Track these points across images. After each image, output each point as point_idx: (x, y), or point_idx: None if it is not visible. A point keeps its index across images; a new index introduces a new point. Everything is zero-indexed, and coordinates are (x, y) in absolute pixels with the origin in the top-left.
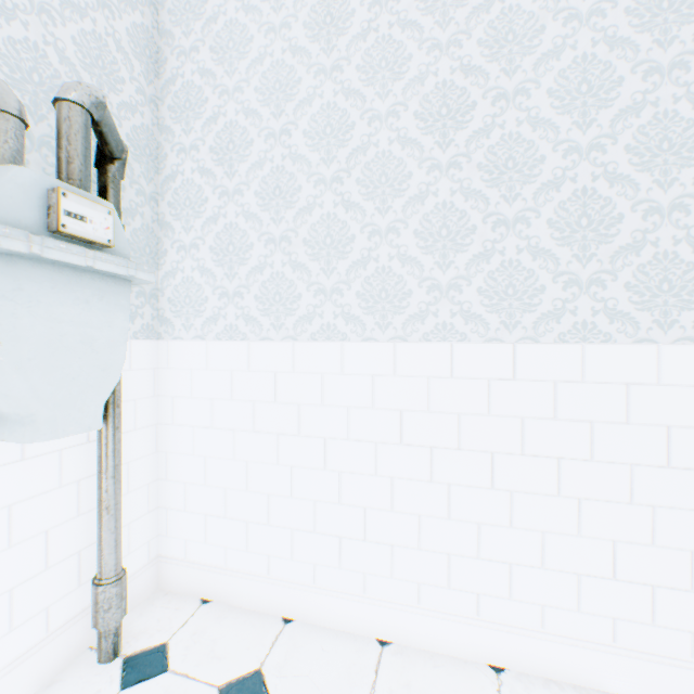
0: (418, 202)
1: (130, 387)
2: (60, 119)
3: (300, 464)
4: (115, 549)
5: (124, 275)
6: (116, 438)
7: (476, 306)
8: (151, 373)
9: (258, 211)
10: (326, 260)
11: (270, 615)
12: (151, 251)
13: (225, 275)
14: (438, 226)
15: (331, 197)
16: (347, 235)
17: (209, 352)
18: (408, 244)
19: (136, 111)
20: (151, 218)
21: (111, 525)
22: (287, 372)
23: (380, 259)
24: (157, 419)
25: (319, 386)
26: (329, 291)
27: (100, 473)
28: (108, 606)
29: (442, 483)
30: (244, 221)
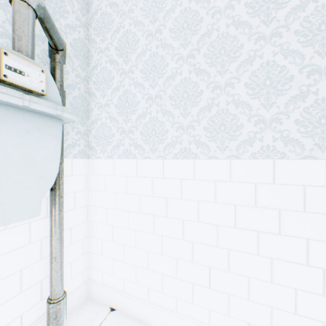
0: (247, 63)
1: (72, 185)
2: (13, 12)
3: (167, 235)
4: (59, 281)
5: (54, 115)
6: (60, 216)
7: (293, 133)
8: (84, 177)
9: (142, 81)
10: (184, 108)
11: (149, 325)
12: (84, 109)
13: (123, 121)
14: (263, 78)
15: (187, 68)
16: (197, 91)
17: (115, 166)
18: (240, 93)
19: (75, 30)
20: (84, 90)
21: (57, 267)
22: (159, 178)
23: (219, 104)
24: (88, 202)
25: (179, 187)
26: (185, 127)
27: (51, 236)
28: (55, 316)
29: (266, 256)
30: (134, 88)
